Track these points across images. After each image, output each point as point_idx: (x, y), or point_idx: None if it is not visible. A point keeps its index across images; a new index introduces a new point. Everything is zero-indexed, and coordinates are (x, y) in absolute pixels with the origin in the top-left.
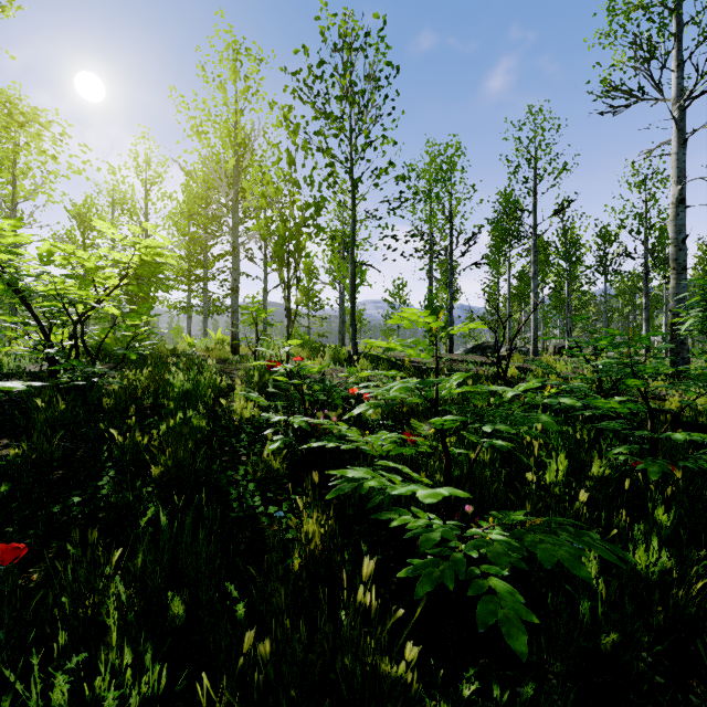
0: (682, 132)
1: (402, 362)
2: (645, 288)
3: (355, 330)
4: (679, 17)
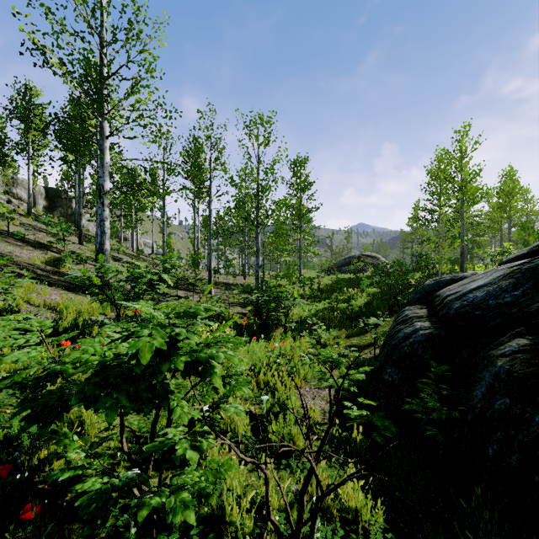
0: None
1: None
2: None
3: None
4: None
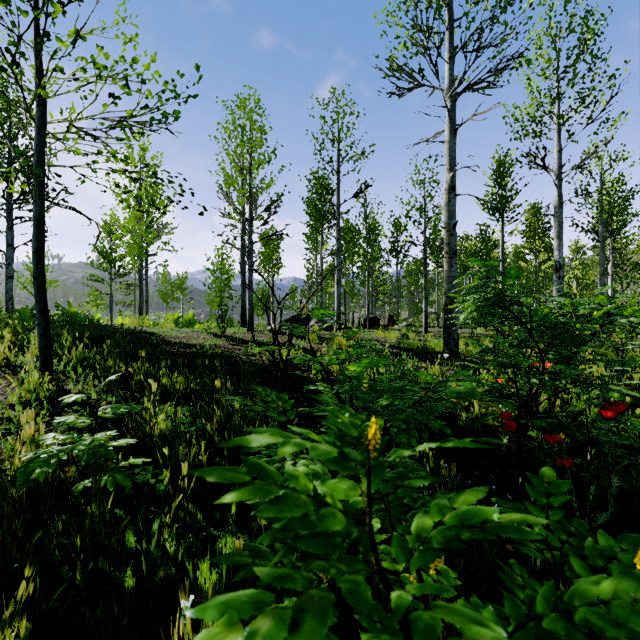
0: (453, 122)
1: (170, 348)
2: (424, 271)
3: (43, 310)
4: (451, 11)
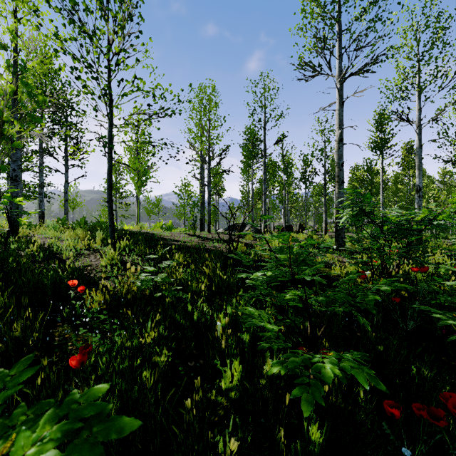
0: (341, 97)
1: (166, 242)
2: (324, 193)
3: (112, 219)
4: (340, 25)
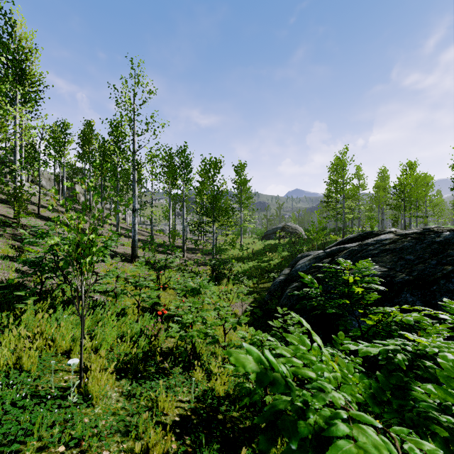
0: None
1: None
2: None
3: None
4: None
